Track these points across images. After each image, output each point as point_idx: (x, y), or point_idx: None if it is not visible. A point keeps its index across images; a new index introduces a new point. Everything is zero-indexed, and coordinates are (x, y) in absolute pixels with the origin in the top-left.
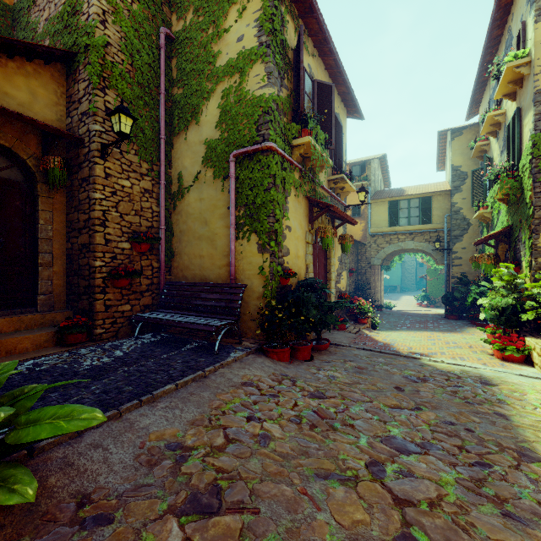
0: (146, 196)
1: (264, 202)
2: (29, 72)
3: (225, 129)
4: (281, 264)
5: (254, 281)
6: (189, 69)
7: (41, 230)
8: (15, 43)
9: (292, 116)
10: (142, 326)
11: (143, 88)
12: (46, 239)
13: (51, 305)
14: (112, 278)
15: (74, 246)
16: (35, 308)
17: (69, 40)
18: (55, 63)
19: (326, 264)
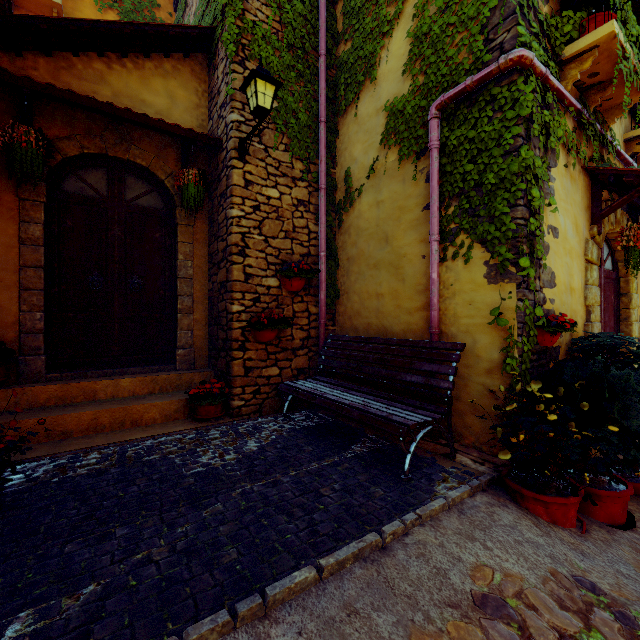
0: (300, 210)
1: (501, 179)
2: (167, 71)
3: (419, 70)
4: (540, 303)
5: (478, 338)
6: (360, 2)
7: (180, 267)
8: (145, 29)
9: (562, 0)
10: (294, 399)
11: (295, 53)
12: (185, 279)
13: (191, 362)
14: (253, 329)
15: (214, 286)
16: (173, 366)
17: (210, 18)
18: (196, 55)
19: (618, 305)
